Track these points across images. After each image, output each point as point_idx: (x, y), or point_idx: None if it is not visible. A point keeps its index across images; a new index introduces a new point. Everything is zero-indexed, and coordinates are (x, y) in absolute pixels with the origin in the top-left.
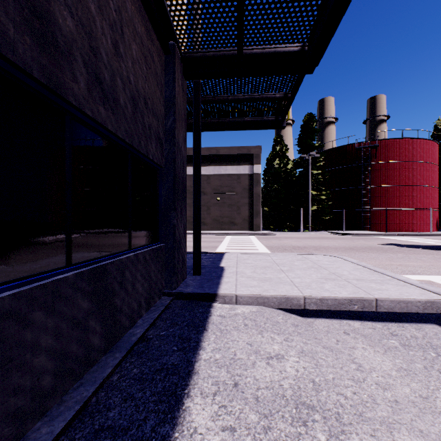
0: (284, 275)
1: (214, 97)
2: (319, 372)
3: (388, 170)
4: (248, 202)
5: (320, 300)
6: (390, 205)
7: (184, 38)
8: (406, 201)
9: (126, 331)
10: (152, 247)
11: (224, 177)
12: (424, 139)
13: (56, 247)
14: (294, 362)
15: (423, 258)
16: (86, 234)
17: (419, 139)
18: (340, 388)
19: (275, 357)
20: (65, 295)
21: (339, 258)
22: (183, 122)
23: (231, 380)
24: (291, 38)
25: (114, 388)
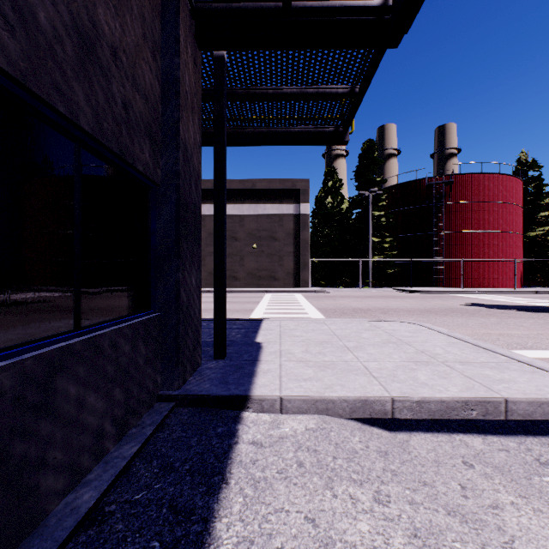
0: (352, 357)
1: (247, 90)
2: None
3: (465, 212)
4: (293, 251)
5: (417, 403)
6: (467, 256)
7: None
8: (486, 251)
9: (58, 499)
10: (135, 319)
11: (263, 218)
12: (506, 175)
13: None
14: None
15: (525, 324)
16: None
17: (501, 175)
18: None
19: None
20: None
21: (421, 325)
22: (196, 116)
23: None
24: None
25: None
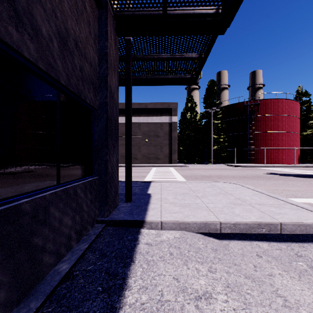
0: (200, 201)
1: (143, 56)
2: None
3: (266, 121)
4: (168, 143)
5: (233, 224)
6: (267, 146)
7: None
8: (278, 143)
9: (51, 268)
10: (85, 180)
11: (151, 124)
12: (290, 100)
13: None
14: (223, 301)
15: (298, 184)
16: None
17: (287, 99)
18: None
19: (204, 296)
20: None
21: (239, 185)
22: (116, 72)
23: None
24: (207, 1)
25: None
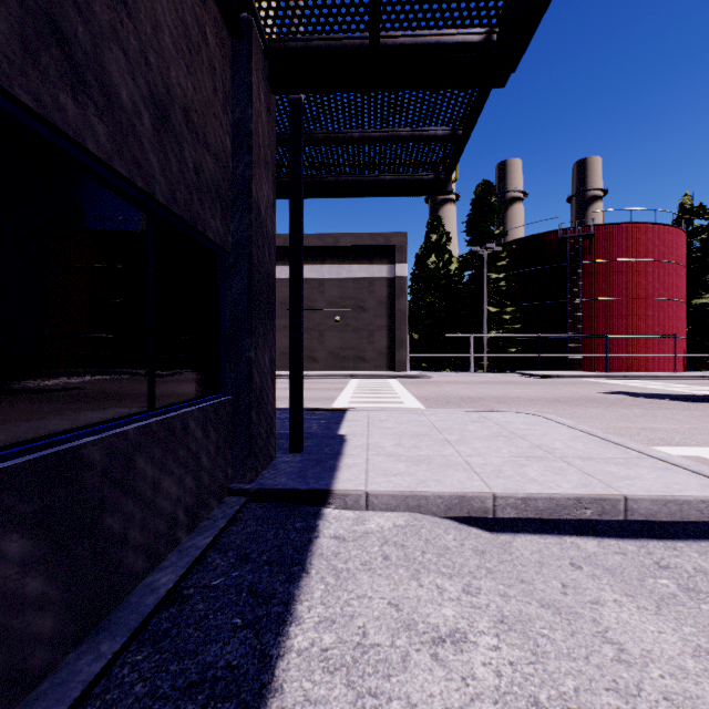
0: (452, 451)
1: (328, 133)
2: (544, 674)
3: (610, 274)
4: (386, 325)
5: (522, 500)
6: (612, 330)
7: (269, 10)
8: (637, 323)
9: (138, 581)
10: (205, 403)
11: (348, 283)
12: (664, 225)
13: None
14: (489, 649)
15: (677, 417)
16: (28, 380)
17: (657, 225)
18: None
19: (450, 638)
20: None
21: (542, 417)
22: (269, 171)
23: None
24: (467, 17)
25: None
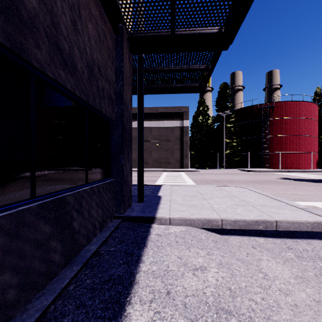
0: (206, 202)
1: (154, 68)
2: (234, 281)
3: (282, 124)
4: (179, 148)
5: (233, 221)
6: (283, 150)
7: (130, 22)
8: (294, 147)
9: (83, 247)
10: (105, 181)
11: (162, 129)
12: (307, 102)
13: (22, 182)
14: (214, 272)
15: (308, 189)
16: (49, 172)
17: (304, 102)
18: (251, 294)
19: (200, 268)
20: (29, 222)
21: (246, 188)
22: (130, 86)
23: (165, 289)
24: (211, 23)
25: (69, 296)
